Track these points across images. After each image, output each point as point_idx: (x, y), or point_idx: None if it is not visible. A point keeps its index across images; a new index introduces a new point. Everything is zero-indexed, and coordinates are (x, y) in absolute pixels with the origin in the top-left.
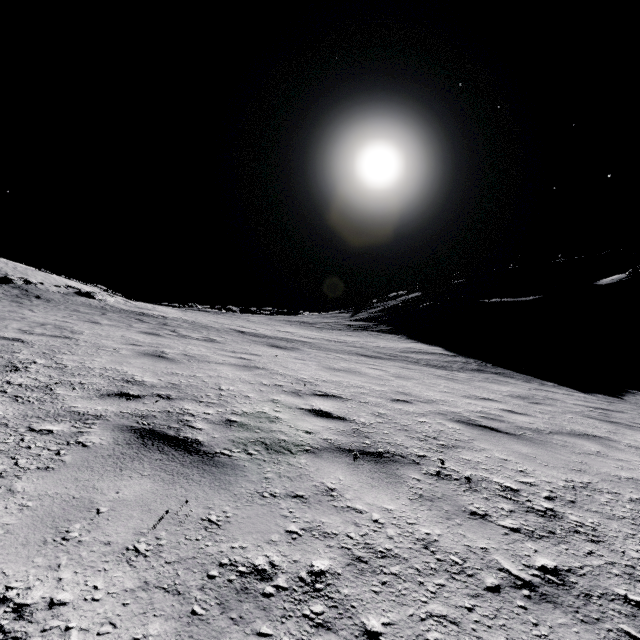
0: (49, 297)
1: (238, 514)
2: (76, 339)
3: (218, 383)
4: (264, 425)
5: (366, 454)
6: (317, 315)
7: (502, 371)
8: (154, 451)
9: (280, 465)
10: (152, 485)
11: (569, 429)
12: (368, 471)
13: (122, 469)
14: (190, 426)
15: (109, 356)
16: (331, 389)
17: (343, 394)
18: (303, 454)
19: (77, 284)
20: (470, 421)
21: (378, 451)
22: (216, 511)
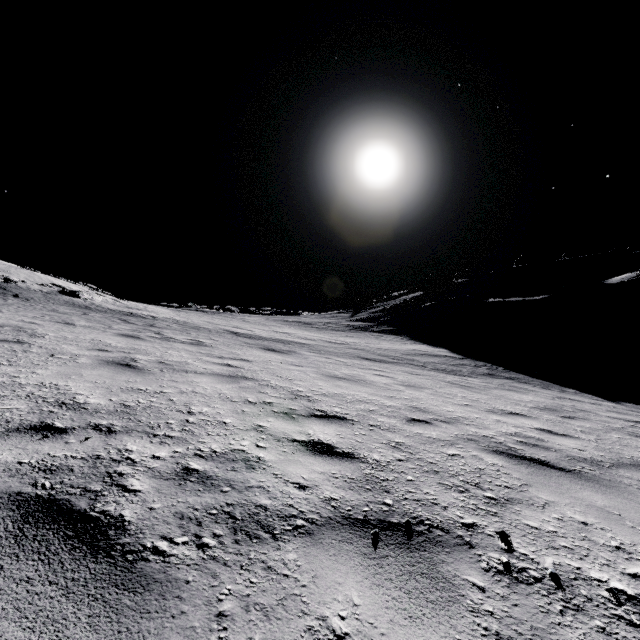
0: (29, 296)
1: None
2: (30, 344)
3: (189, 402)
4: (238, 476)
5: (390, 529)
6: (316, 315)
7: (516, 376)
8: (28, 555)
9: (251, 573)
10: None
11: (629, 457)
12: (398, 573)
13: None
14: (120, 486)
15: (59, 366)
16: (333, 406)
17: (348, 413)
18: (292, 538)
19: (64, 283)
20: (510, 451)
21: (407, 522)
22: None
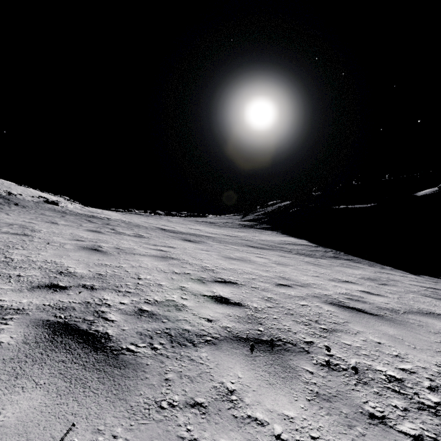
0: (24, 204)
1: (129, 439)
2: (32, 236)
3: (138, 273)
4: (171, 314)
5: (261, 343)
6: (218, 217)
7: (352, 258)
8: (60, 350)
9: (182, 361)
10: (43, 399)
11: (417, 308)
12: (264, 364)
13: (17, 377)
14: (104, 318)
15: (54, 250)
16: (228, 276)
17: (238, 280)
18: (204, 346)
19: (47, 195)
20: (340, 303)
21: (271, 339)
22: (105, 436)
